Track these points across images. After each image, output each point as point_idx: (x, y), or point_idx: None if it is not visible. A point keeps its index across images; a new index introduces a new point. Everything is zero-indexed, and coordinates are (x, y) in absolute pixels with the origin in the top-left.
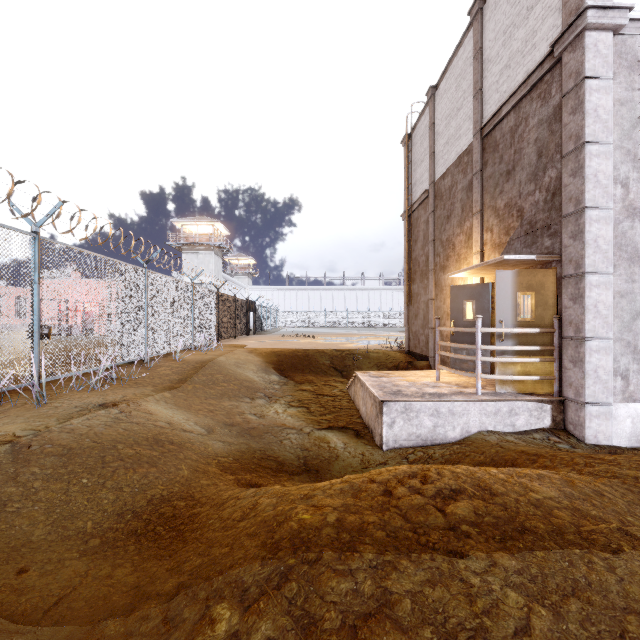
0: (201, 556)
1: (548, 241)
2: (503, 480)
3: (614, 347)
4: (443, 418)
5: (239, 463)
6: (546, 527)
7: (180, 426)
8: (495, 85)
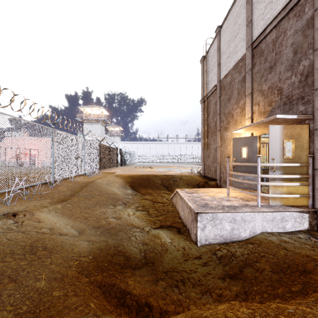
0: None
1: (302, 107)
2: None
3: None
4: (238, 224)
5: (96, 261)
6: None
7: (58, 231)
8: (261, 16)
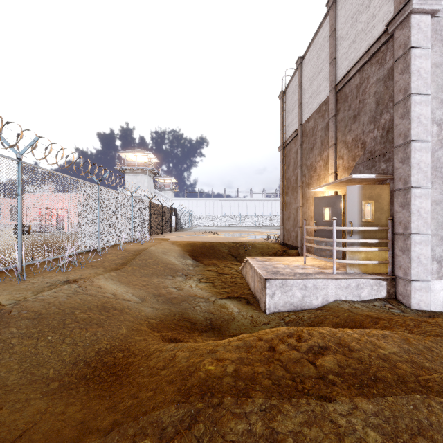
0: (132, 398)
1: (384, 165)
2: (357, 339)
3: (431, 240)
4: (309, 291)
5: (163, 323)
6: (393, 377)
7: (121, 297)
8: (345, 55)
